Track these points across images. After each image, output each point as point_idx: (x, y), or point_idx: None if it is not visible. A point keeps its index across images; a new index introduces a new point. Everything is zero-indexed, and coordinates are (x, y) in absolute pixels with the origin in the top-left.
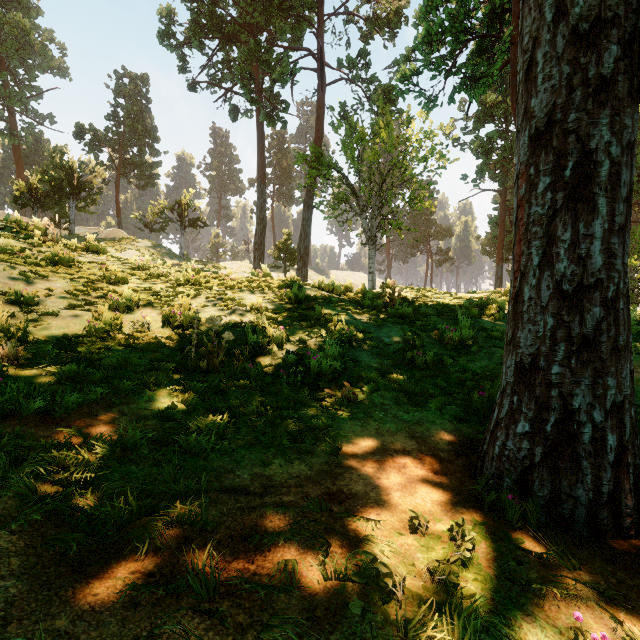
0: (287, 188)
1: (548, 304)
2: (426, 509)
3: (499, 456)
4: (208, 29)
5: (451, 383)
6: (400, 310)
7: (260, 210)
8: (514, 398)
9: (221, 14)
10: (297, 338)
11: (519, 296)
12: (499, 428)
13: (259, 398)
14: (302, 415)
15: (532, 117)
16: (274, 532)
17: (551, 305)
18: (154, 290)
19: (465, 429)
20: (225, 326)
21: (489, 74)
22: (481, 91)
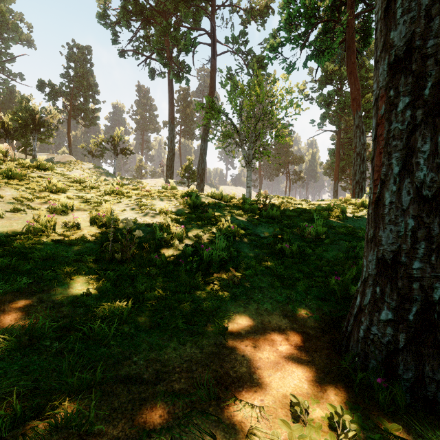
0: (190, 128)
1: (409, 207)
2: (304, 391)
3: (364, 339)
4: (133, 13)
5: (312, 269)
6: (271, 213)
7: (170, 142)
8: (376, 288)
9: (142, 3)
10: (194, 234)
11: (380, 201)
12: (363, 314)
13: (162, 283)
14: (196, 298)
15: (391, 47)
16: (162, 430)
17: (412, 208)
18: (86, 198)
19: (326, 307)
20: (139, 225)
21: (331, 47)
22: (326, 59)
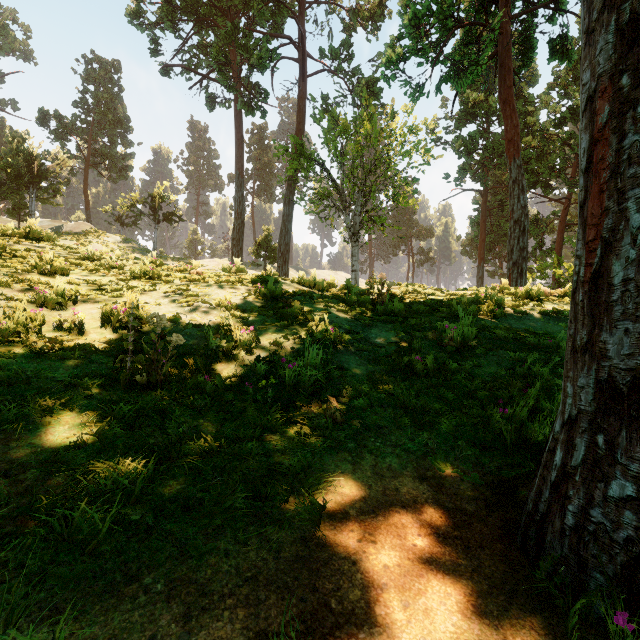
0: (268, 185)
1: None
2: None
3: (576, 530)
4: (182, 10)
5: (459, 395)
6: (391, 307)
7: (238, 204)
8: (598, 437)
9: None
10: (271, 340)
11: (601, 277)
12: (571, 483)
13: (214, 423)
14: (271, 448)
15: None
16: None
17: None
18: (99, 282)
19: (489, 462)
20: (183, 326)
21: (478, 62)
22: (469, 80)
